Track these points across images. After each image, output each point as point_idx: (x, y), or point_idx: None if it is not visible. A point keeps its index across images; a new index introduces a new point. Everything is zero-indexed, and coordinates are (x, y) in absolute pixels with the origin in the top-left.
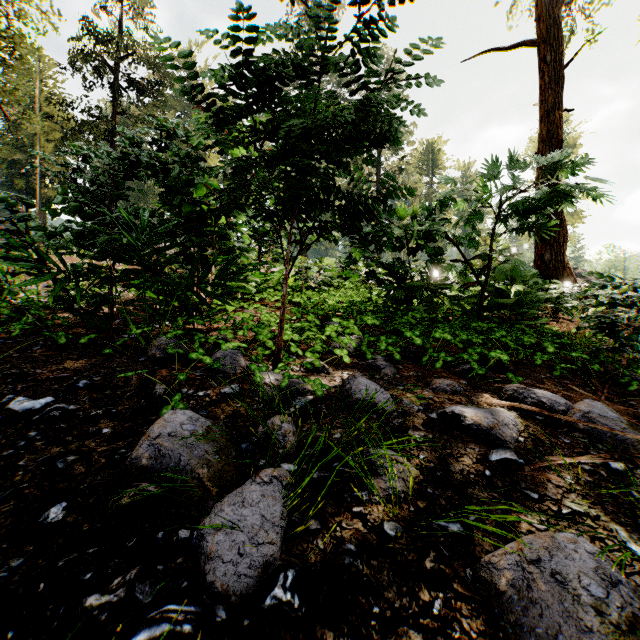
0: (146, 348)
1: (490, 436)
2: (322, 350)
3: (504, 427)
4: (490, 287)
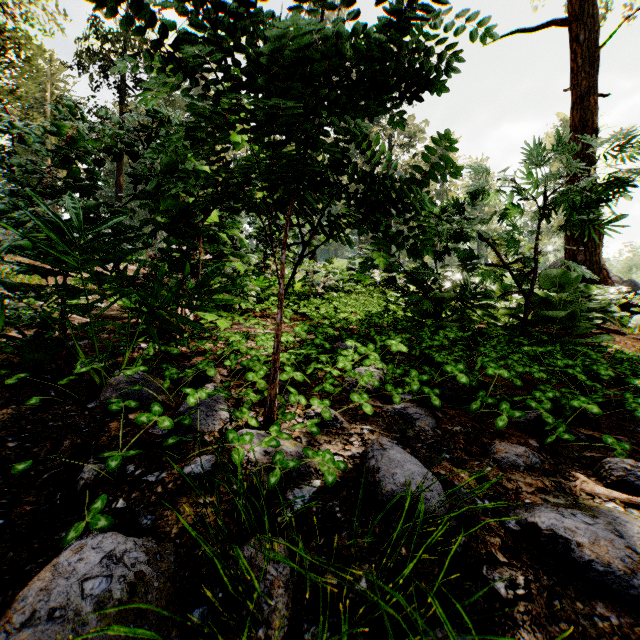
0: (101, 387)
1: (630, 588)
2: (333, 390)
3: None
4: (534, 297)
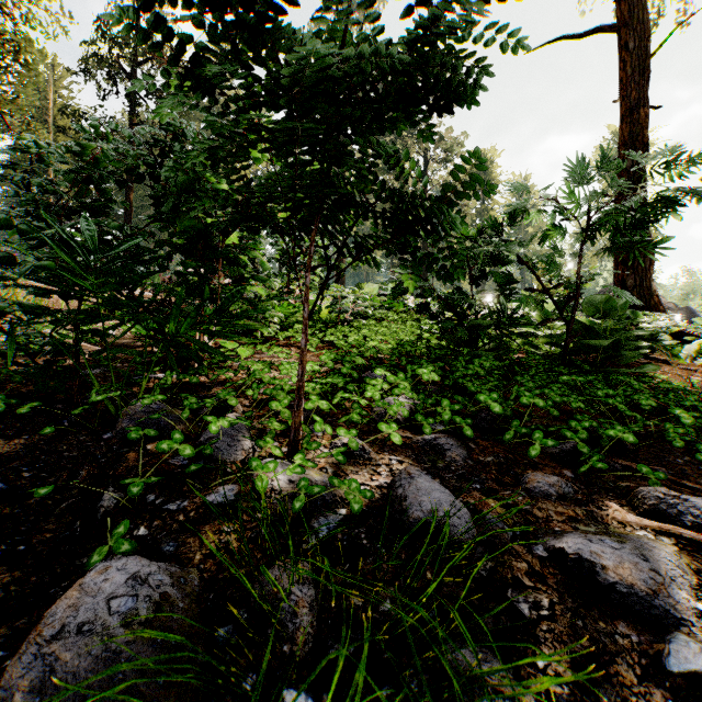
0: (117, 417)
1: (653, 609)
2: (361, 420)
3: (673, 588)
4: (576, 324)
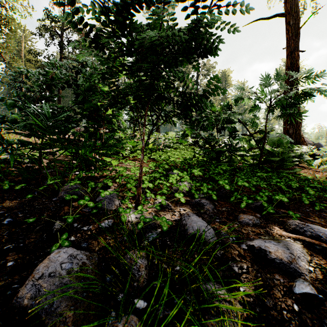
0: (58, 191)
1: (290, 269)
2: (167, 192)
3: (299, 260)
4: (265, 150)
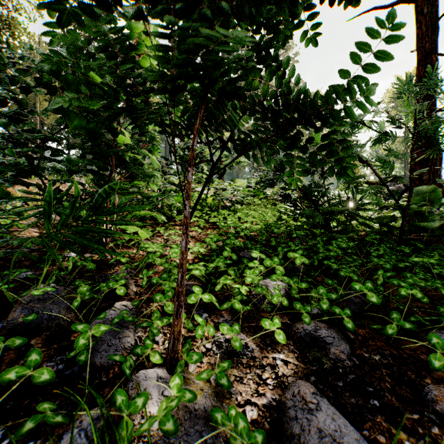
0: (15, 304)
1: None
2: (242, 308)
3: None
4: (407, 210)
